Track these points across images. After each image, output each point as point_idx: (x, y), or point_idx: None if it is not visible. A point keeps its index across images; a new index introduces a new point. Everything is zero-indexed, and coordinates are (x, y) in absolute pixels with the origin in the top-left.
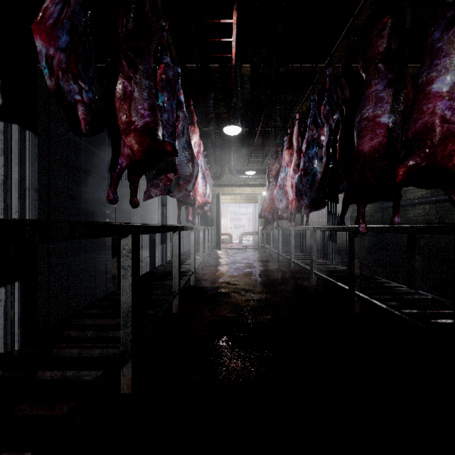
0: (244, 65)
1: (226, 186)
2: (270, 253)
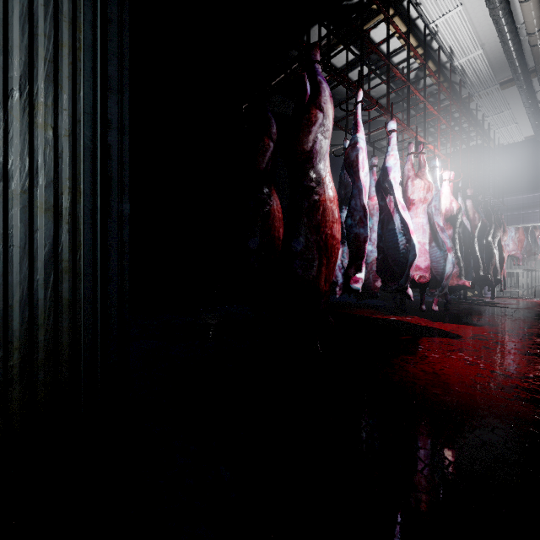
0: None
1: None
2: None
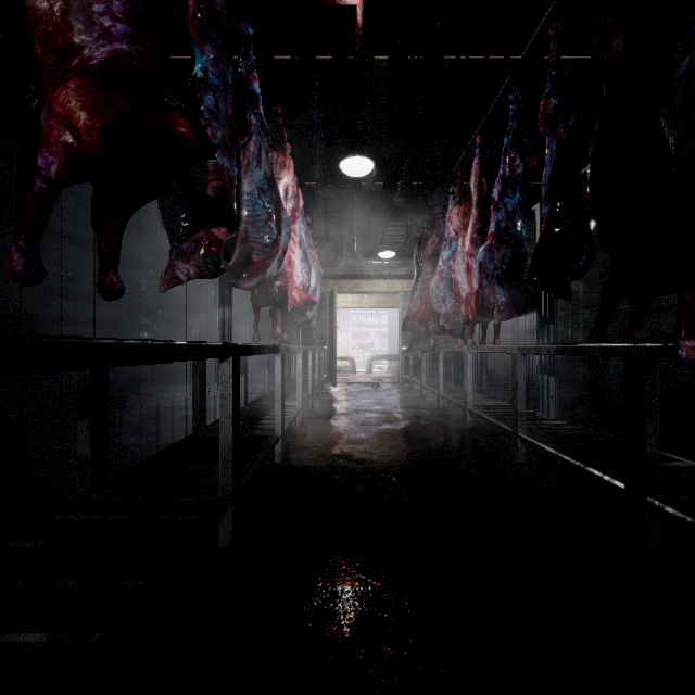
0: (377, 58)
1: (345, 278)
2: (422, 392)
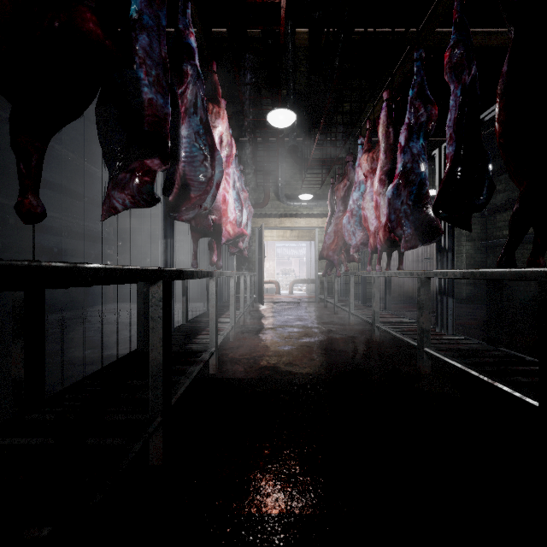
0: (298, 31)
1: (272, 217)
2: (335, 310)
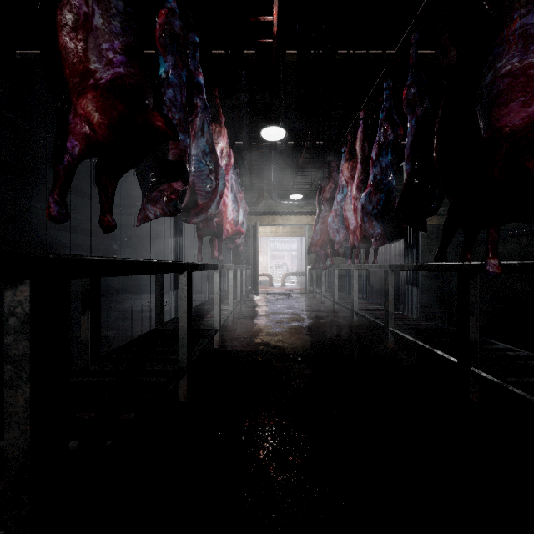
0: (288, 52)
1: (265, 214)
2: (322, 299)
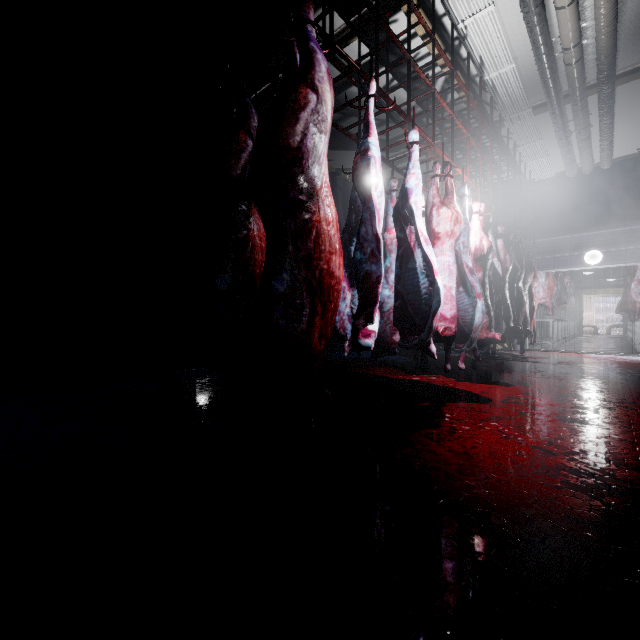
0: None
1: (588, 289)
2: (626, 338)
